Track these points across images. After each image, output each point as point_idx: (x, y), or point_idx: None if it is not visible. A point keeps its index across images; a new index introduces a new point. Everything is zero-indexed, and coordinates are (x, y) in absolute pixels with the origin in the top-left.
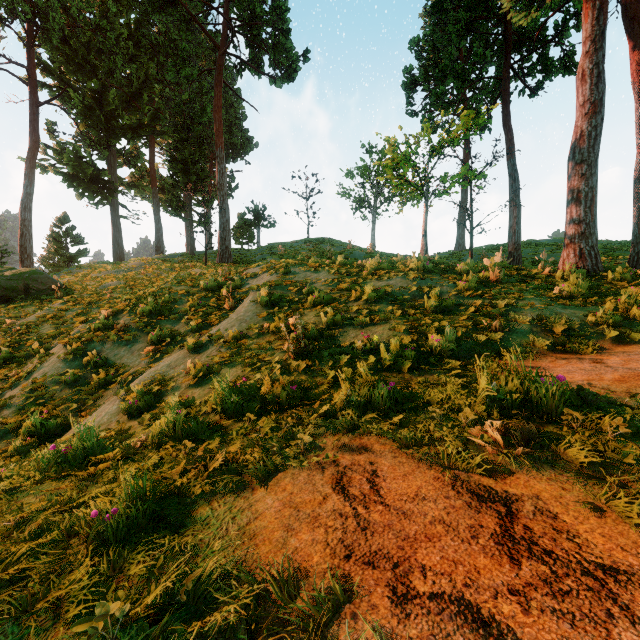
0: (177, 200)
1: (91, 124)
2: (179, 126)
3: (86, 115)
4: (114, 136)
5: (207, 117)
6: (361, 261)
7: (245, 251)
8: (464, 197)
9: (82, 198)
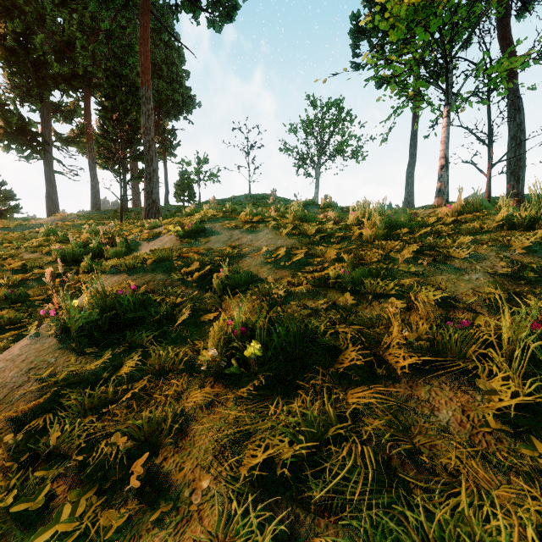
0: (108, 152)
1: (18, 71)
2: (109, 71)
3: (10, 60)
4: (46, 86)
5: (136, 57)
6: (316, 216)
7: (182, 208)
8: (413, 152)
9: (9, 150)
